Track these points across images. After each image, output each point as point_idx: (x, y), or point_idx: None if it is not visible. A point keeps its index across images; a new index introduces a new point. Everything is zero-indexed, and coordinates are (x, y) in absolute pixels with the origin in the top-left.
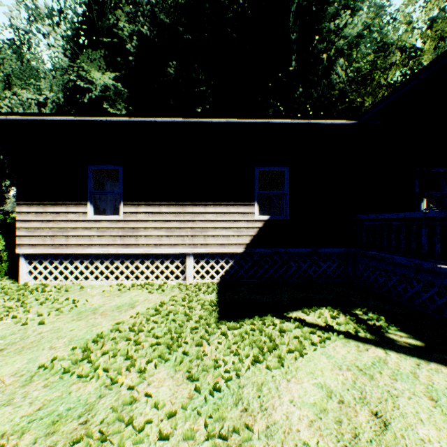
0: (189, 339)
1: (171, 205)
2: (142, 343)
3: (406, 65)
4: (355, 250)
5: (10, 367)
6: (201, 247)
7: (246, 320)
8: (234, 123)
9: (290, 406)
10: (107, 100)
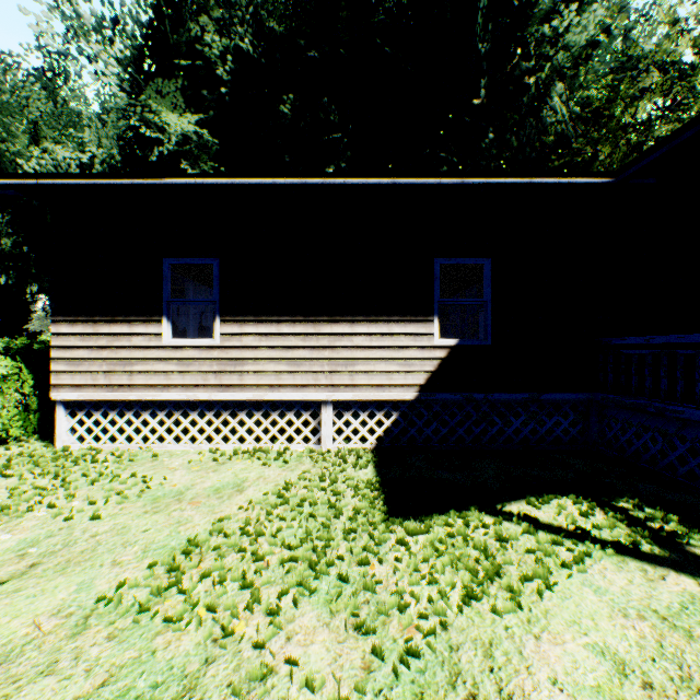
0: (344, 550)
1: (296, 322)
2: (265, 558)
3: (666, 92)
4: (604, 396)
5: (49, 597)
6: (345, 390)
7: (434, 517)
8: (404, 185)
9: (553, 691)
10: (187, 158)
